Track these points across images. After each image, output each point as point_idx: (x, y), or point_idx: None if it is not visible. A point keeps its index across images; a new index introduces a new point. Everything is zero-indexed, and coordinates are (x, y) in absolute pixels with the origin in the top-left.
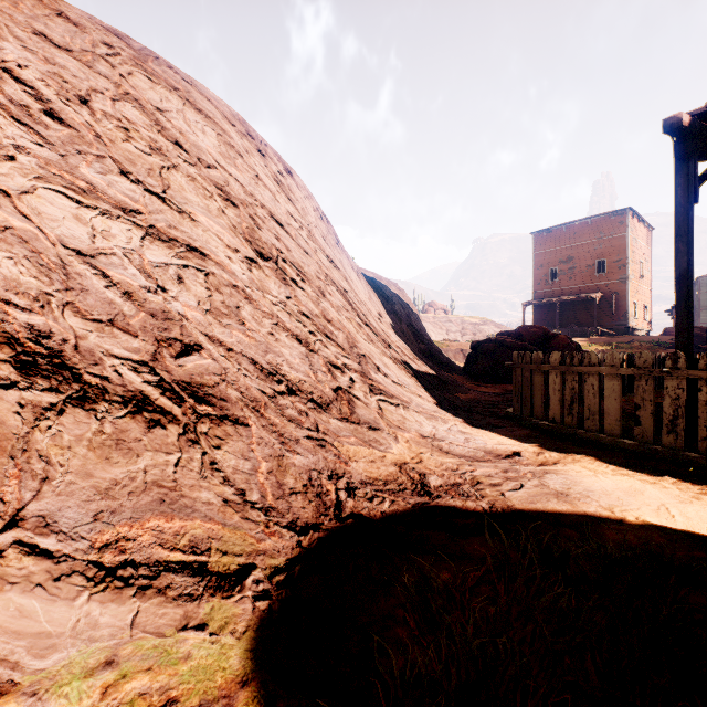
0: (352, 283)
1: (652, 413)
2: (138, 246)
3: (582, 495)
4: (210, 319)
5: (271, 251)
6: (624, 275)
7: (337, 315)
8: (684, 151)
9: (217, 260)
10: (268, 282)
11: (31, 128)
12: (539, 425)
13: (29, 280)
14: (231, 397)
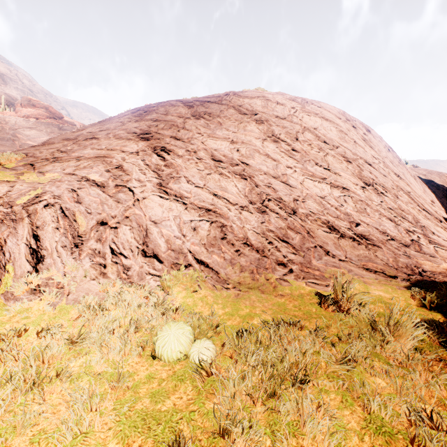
0: (411, 185)
1: None
2: (330, 191)
3: None
4: (358, 214)
5: (369, 180)
6: None
7: (406, 207)
8: None
9: (352, 190)
10: (372, 196)
11: (293, 158)
12: None
13: (318, 207)
14: (374, 239)
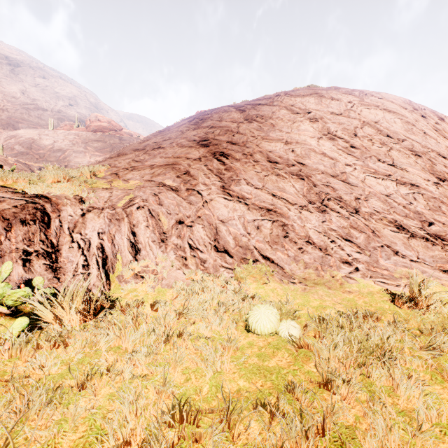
0: None
1: None
2: (396, 189)
3: None
4: (431, 213)
5: (444, 175)
6: None
7: None
8: None
9: (422, 187)
10: (447, 192)
11: (352, 155)
12: None
13: (382, 206)
14: None
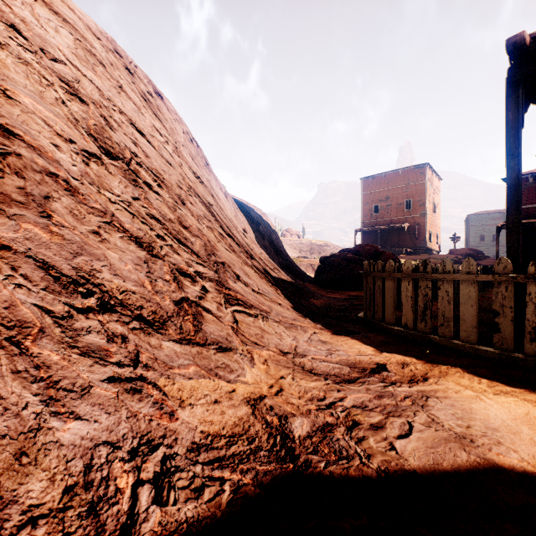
0: (219, 200)
1: (512, 320)
2: None
3: (491, 439)
4: None
5: (123, 152)
6: (424, 211)
7: (197, 223)
8: (518, 77)
9: (32, 143)
10: (111, 179)
11: None
12: (392, 331)
13: None
14: None
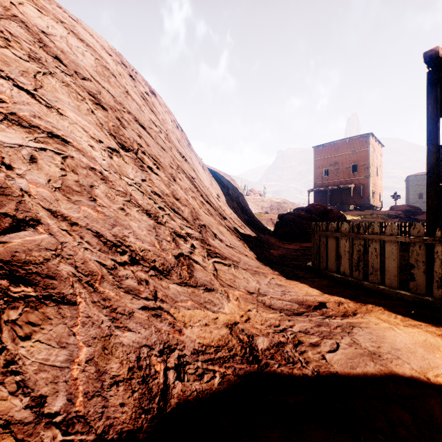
0: (199, 173)
1: (424, 272)
2: None
3: (393, 355)
4: (58, 196)
5: (132, 144)
6: (368, 174)
7: (184, 195)
8: (435, 79)
9: (78, 146)
10: (127, 167)
11: None
12: (333, 277)
13: None
14: (61, 273)
